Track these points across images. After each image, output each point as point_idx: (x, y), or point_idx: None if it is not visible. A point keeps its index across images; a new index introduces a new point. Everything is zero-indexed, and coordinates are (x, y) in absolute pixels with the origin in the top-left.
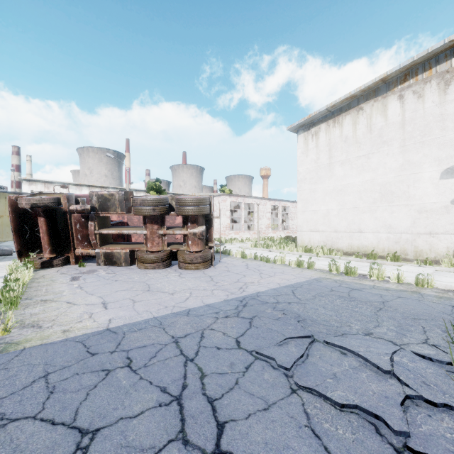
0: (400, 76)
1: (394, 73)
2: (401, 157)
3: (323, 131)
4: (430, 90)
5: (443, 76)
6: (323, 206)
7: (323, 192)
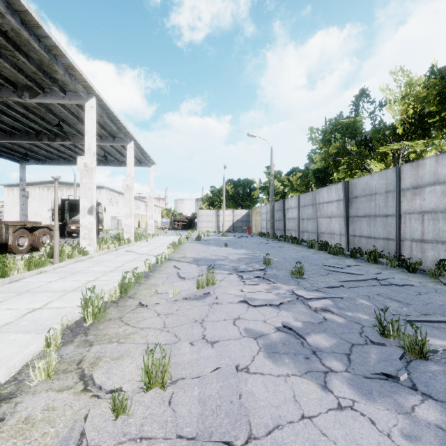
0: (39, 183)
1: (37, 182)
2: (39, 204)
3: (16, 190)
4: (46, 189)
5: (48, 187)
6: (16, 215)
7: (16, 211)
